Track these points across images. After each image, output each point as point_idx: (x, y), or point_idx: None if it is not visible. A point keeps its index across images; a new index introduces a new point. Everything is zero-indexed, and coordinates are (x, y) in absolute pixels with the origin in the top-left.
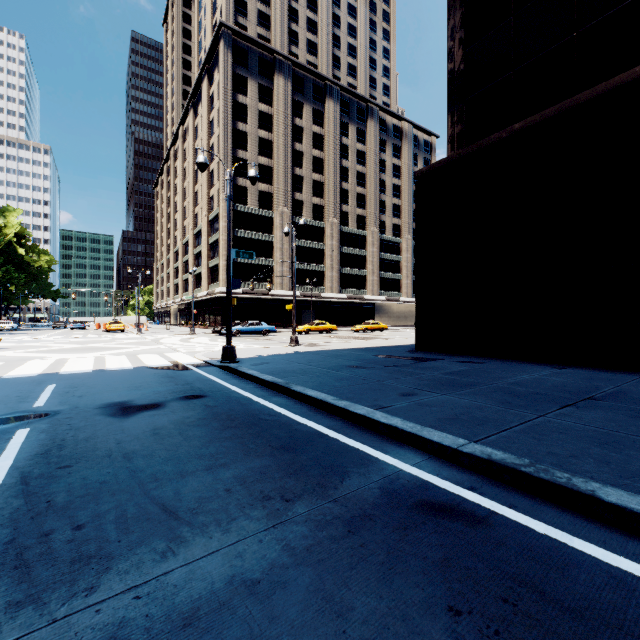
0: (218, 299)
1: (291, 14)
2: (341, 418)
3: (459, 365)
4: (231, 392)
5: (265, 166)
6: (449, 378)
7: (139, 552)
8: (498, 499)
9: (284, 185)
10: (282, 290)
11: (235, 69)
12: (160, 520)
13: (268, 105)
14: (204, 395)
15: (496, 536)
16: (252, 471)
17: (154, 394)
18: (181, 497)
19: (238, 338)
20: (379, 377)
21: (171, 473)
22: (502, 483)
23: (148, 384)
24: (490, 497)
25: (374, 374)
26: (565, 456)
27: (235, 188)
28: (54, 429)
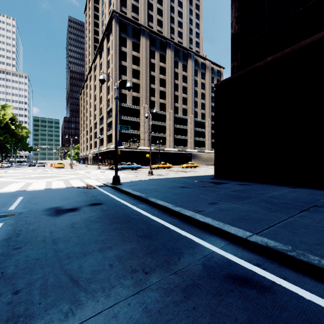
0: (112, 151)
1: (149, 6)
2: (177, 217)
3: (238, 186)
4: (116, 201)
5: (136, 83)
6: (234, 194)
7: (51, 312)
8: (275, 273)
9: (145, 93)
10: (144, 146)
11: (120, 34)
12: (67, 287)
13: (137, 52)
14: (102, 203)
15: (279, 302)
16: (126, 252)
17: (75, 202)
18: (82, 270)
19: (122, 171)
20: (196, 193)
21: (78, 253)
22: (275, 261)
23: (72, 196)
24: (270, 271)
25: (193, 191)
26: (312, 244)
27: (120, 95)
28: (16, 223)
